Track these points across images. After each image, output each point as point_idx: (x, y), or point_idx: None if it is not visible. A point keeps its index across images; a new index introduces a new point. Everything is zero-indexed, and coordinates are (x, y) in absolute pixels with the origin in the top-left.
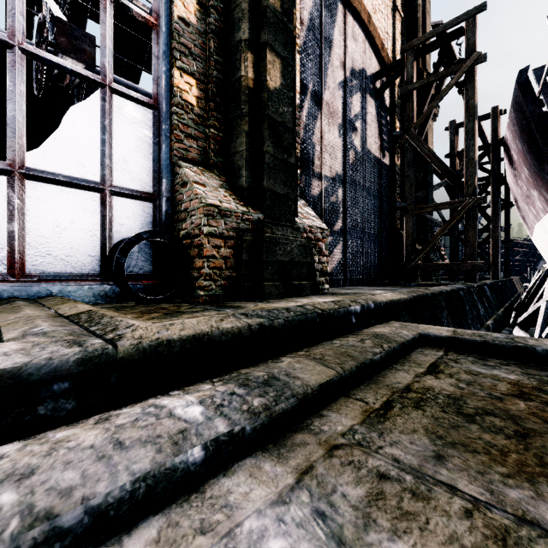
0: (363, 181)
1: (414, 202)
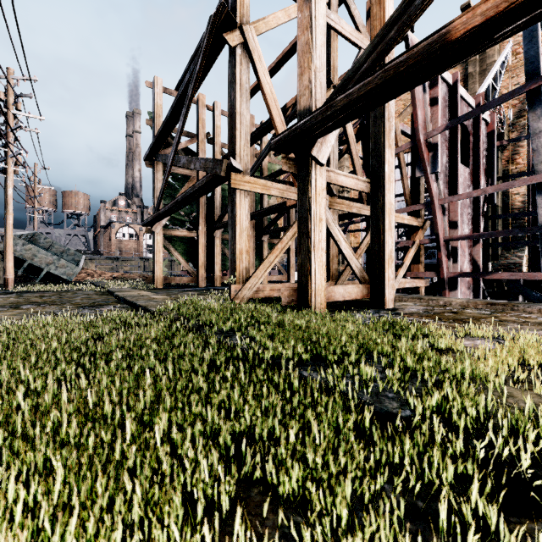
0: None
1: None
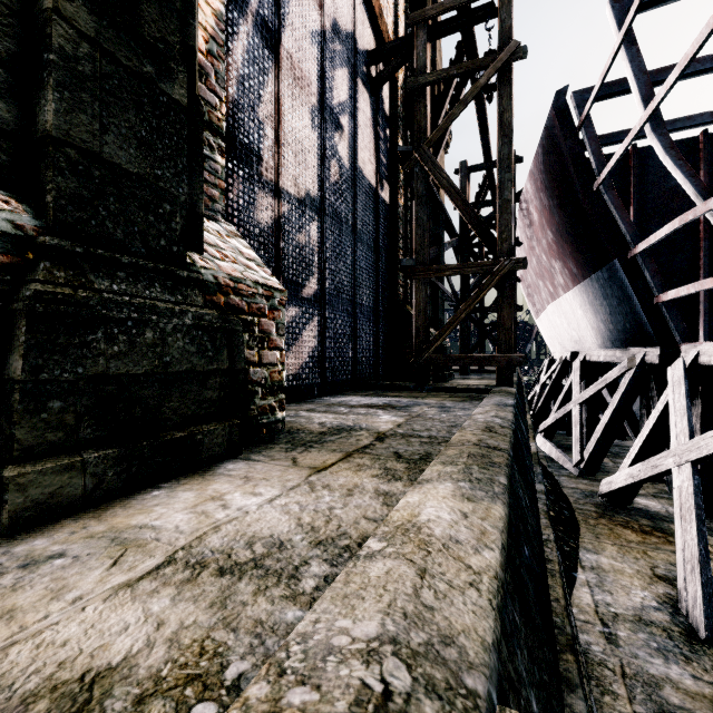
0: (352, 219)
1: (428, 260)
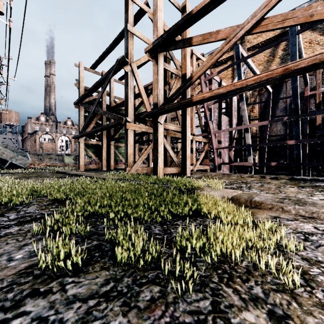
0: None
1: None
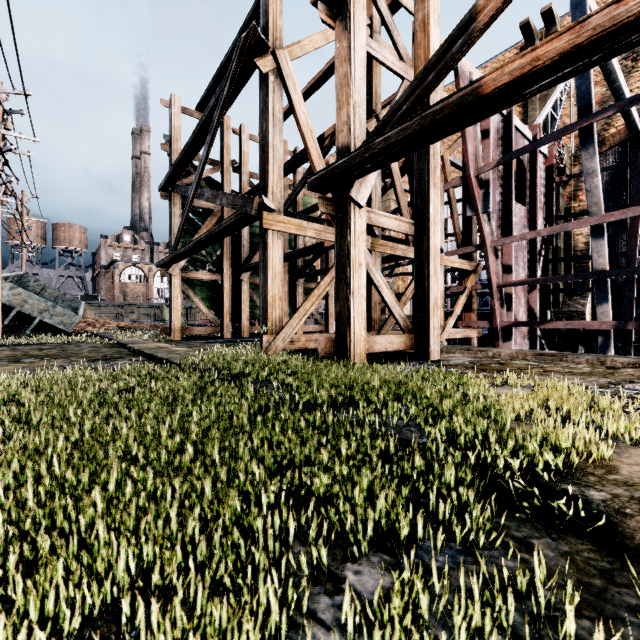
0: None
1: None
